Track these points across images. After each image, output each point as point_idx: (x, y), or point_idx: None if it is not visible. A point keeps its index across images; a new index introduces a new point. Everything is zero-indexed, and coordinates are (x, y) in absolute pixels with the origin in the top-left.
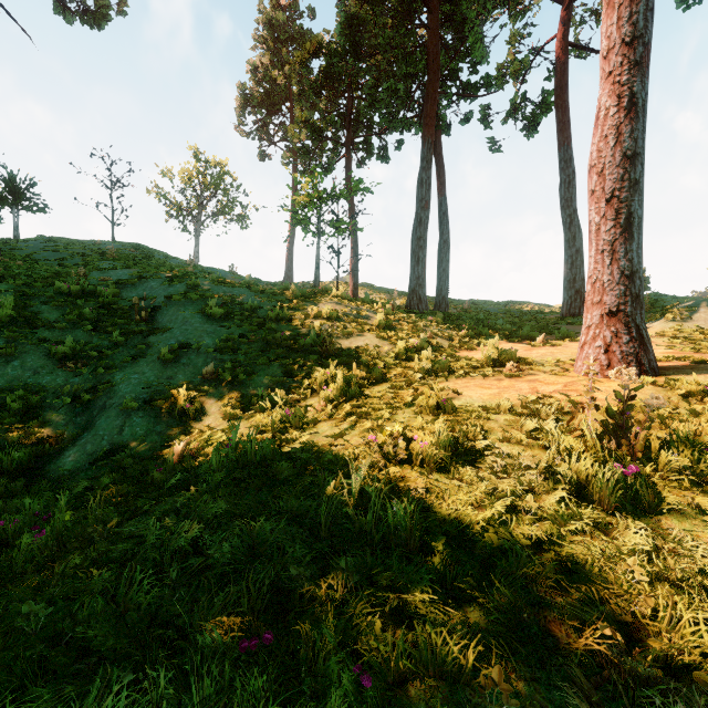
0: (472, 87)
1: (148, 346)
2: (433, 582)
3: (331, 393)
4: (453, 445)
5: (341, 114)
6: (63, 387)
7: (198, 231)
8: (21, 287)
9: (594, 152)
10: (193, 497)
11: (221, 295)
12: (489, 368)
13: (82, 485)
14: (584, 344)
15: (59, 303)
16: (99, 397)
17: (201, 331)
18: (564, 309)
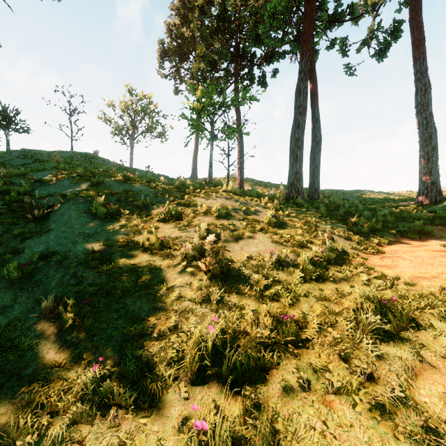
0: (339, 15)
1: (17, 252)
2: None
3: None
4: None
5: (230, 52)
6: None
7: (132, 144)
8: None
9: None
10: None
11: (118, 192)
12: None
13: None
14: None
15: None
16: None
17: (78, 234)
18: (420, 198)
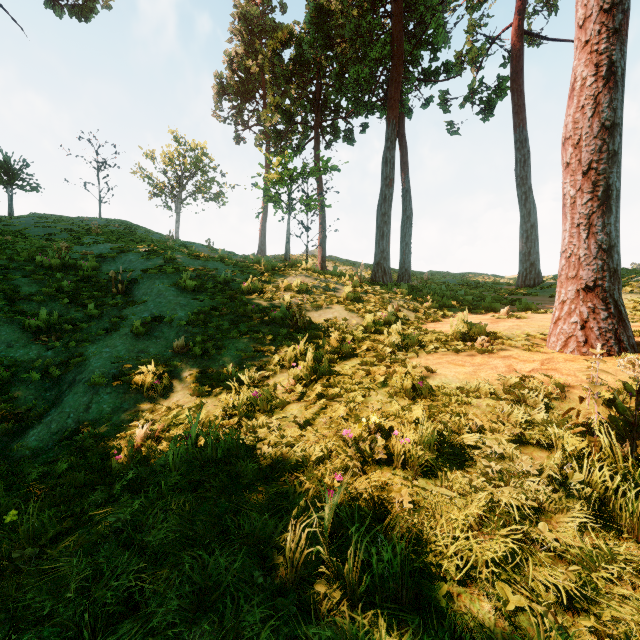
0: (433, 73)
1: (123, 319)
2: None
3: (300, 371)
4: (436, 440)
5: (310, 99)
6: (35, 361)
7: (179, 209)
8: (4, 260)
9: (569, 123)
10: (141, 507)
11: (196, 269)
12: (459, 343)
13: (38, 471)
14: (558, 319)
15: (39, 276)
16: (69, 371)
17: (175, 304)
18: (520, 280)
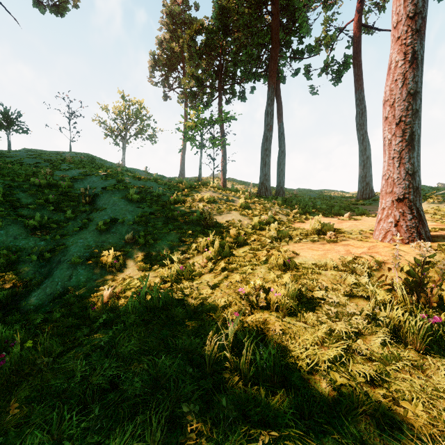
0: (300, 53)
1: (90, 220)
2: (293, 413)
3: (211, 253)
4: (298, 294)
5: (215, 70)
6: (33, 248)
7: (124, 145)
8: (8, 181)
9: (387, 91)
10: (113, 334)
11: (138, 187)
12: (315, 236)
13: (41, 318)
14: (380, 220)
15: (32, 192)
16: (56, 255)
17: (125, 210)
18: (359, 195)
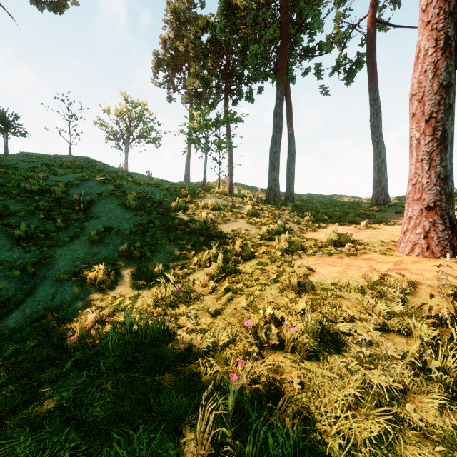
0: (311, 50)
1: (83, 229)
2: None
3: (213, 270)
4: (318, 328)
5: (221, 70)
6: (17, 261)
7: (127, 149)
8: None
9: (415, 83)
10: (83, 385)
11: (138, 192)
12: (332, 248)
13: (12, 348)
14: (406, 231)
15: (22, 198)
16: (42, 269)
17: (121, 218)
18: (373, 200)
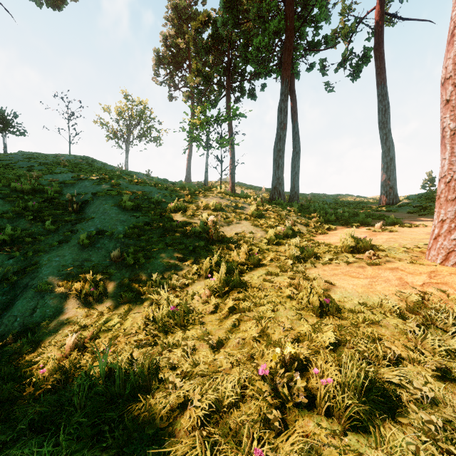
0: (316, 44)
1: (74, 232)
2: None
3: (215, 283)
4: (358, 376)
5: (223, 67)
6: None
7: (128, 148)
8: None
9: (450, 65)
10: None
11: (135, 192)
12: (349, 255)
13: None
14: (438, 236)
15: (11, 198)
16: (24, 277)
17: (116, 220)
18: (381, 200)
